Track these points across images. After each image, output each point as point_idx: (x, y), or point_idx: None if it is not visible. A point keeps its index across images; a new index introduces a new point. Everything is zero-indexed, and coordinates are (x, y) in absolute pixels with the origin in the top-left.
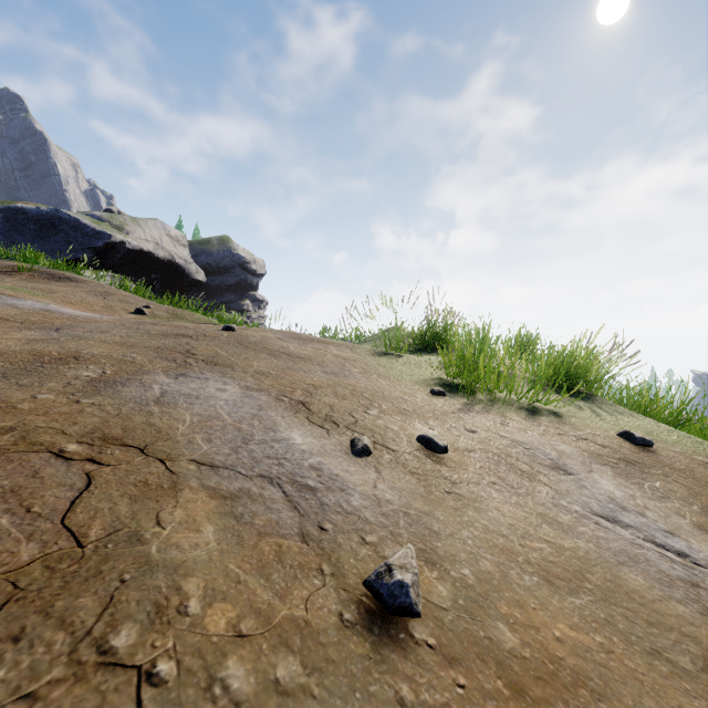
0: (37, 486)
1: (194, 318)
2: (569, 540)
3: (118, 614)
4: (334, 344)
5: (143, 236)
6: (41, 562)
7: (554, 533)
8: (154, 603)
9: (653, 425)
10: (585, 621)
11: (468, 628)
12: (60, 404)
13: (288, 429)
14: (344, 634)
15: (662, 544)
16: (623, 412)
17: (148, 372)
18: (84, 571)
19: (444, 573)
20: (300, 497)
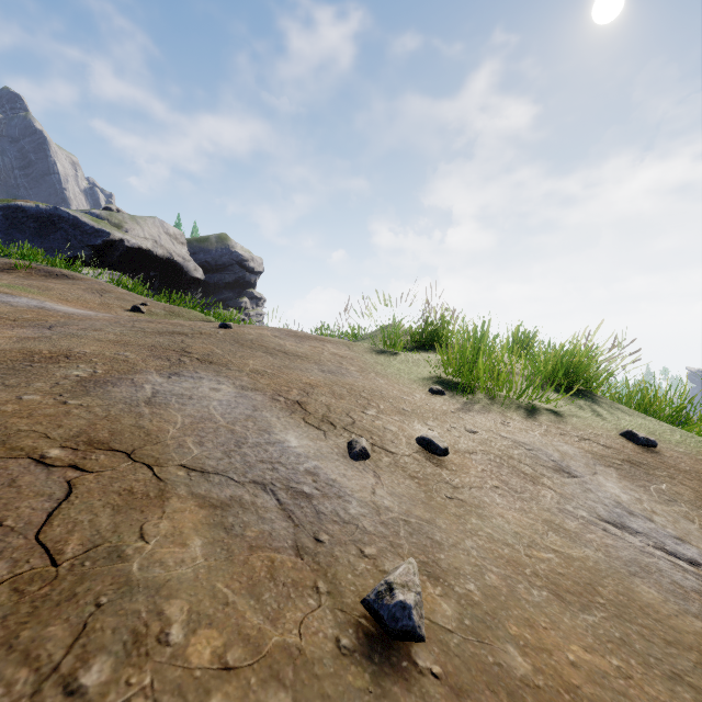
0: (12, 496)
1: (191, 315)
2: (577, 549)
3: (91, 645)
4: (331, 342)
5: (141, 234)
6: (9, 584)
7: (561, 542)
8: (132, 631)
9: (655, 424)
10: (600, 641)
11: (476, 653)
12: (46, 405)
13: (283, 431)
14: (341, 663)
15: (672, 552)
16: (624, 410)
17: (141, 371)
18: (56, 594)
19: (448, 589)
20: (295, 505)
